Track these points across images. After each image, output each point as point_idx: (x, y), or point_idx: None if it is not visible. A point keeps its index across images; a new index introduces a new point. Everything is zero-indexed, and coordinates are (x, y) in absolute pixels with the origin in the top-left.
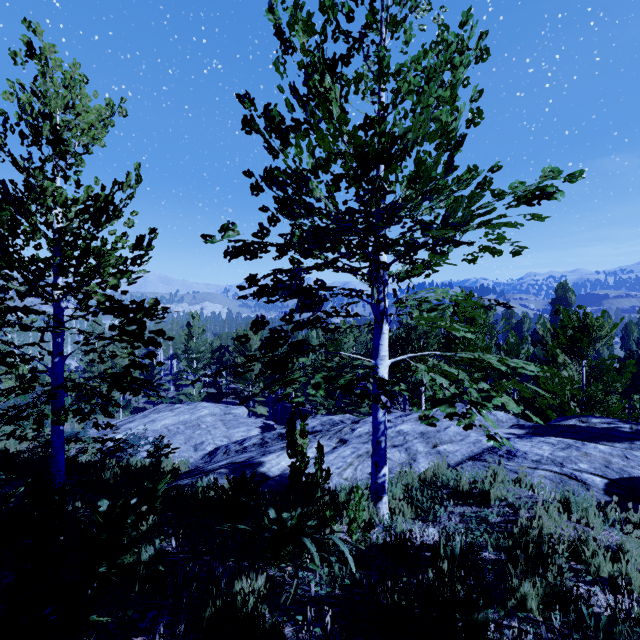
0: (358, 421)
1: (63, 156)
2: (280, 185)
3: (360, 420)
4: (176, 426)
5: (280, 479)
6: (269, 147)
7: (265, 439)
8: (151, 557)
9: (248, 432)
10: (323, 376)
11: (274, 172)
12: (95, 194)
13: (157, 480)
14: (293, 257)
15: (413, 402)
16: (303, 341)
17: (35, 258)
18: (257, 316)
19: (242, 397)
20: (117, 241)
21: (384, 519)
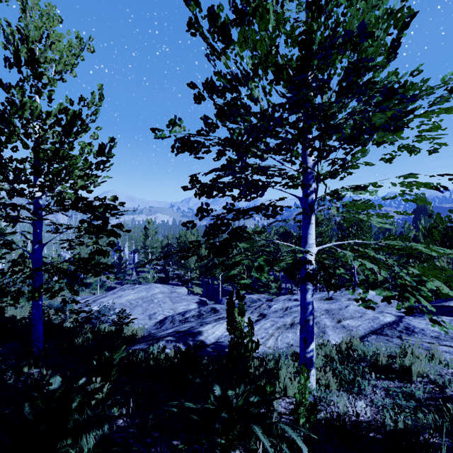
0: (272, 299)
1: (39, 76)
2: (220, 91)
3: (273, 298)
4: (136, 301)
5: (216, 346)
6: (212, 48)
7: (201, 312)
8: (95, 447)
9: (188, 306)
10: (264, 259)
11: (214, 82)
12: (64, 107)
13: (116, 348)
14: (230, 158)
15: (347, 285)
16: (243, 228)
17: (13, 159)
18: (202, 203)
19: (183, 280)
20: (82, 147)
21: (312, 389)
